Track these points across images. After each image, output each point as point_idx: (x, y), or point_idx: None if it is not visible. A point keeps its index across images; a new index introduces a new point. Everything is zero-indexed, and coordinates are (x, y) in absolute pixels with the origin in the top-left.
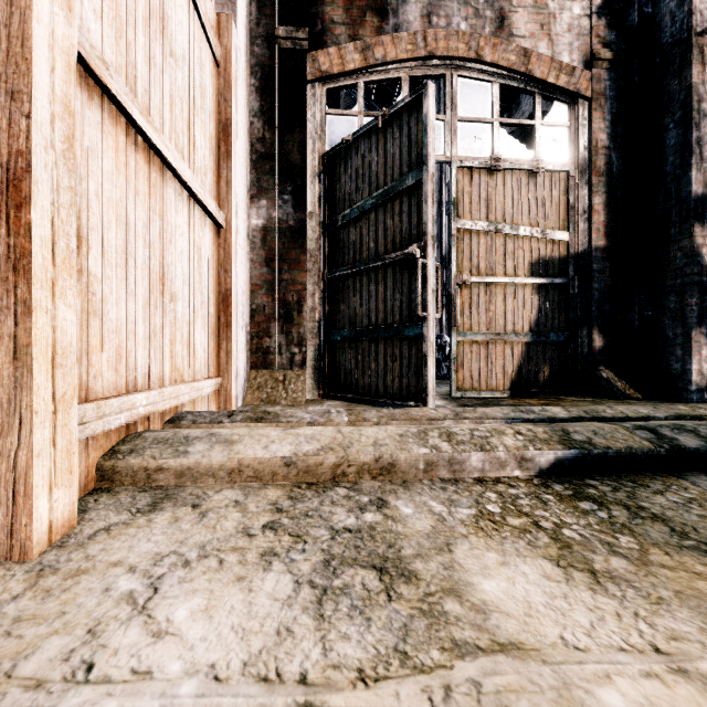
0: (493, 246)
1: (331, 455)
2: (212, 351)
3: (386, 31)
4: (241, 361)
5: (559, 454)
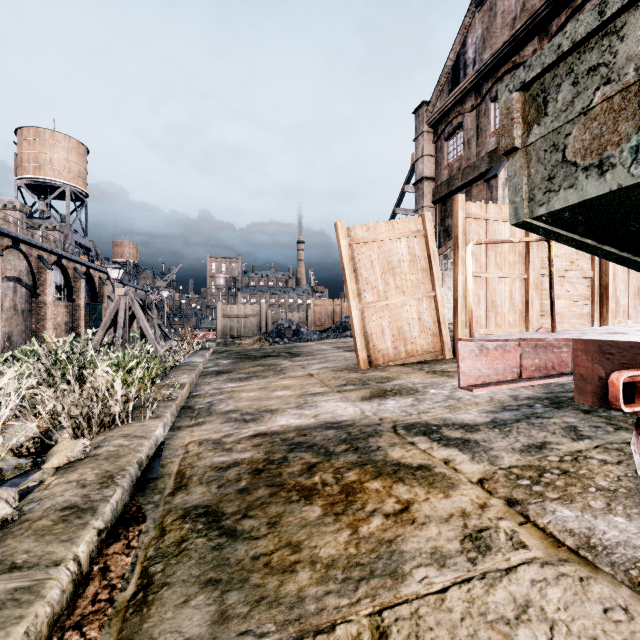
0: None
1: None
2: None
3: None
4: None
5: None
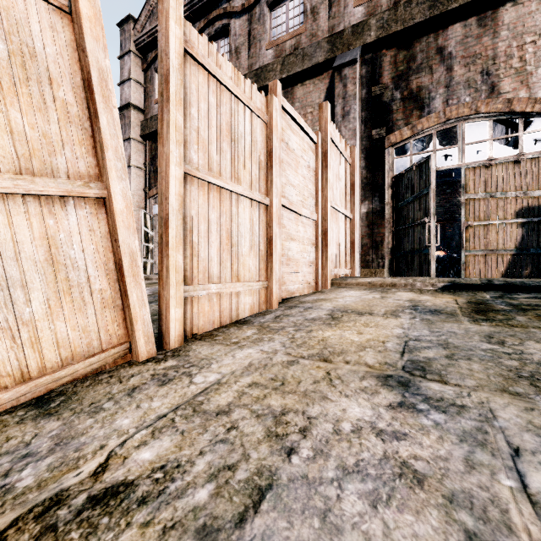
0: (489, 205)
1: (380, 282)
2: (348, 261)
3: (423, 116)
4: (358, 265)
5: (445, 284)
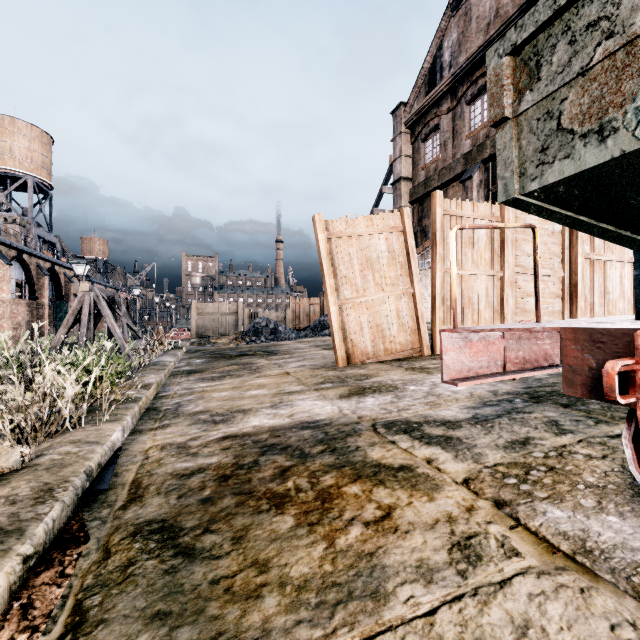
0: None
1: None
2: (629, 309)
3: None
4: None
5: None
